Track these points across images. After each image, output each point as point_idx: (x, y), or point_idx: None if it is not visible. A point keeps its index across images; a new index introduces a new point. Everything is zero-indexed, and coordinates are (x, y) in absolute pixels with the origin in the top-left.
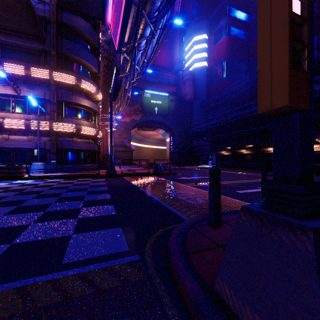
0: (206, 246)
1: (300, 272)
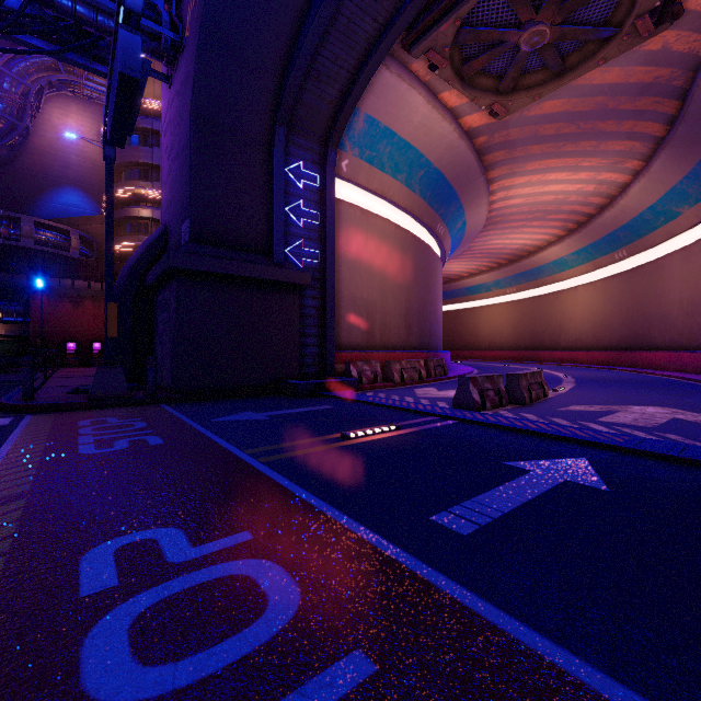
0: (57, 400)
1: (121, 376)
